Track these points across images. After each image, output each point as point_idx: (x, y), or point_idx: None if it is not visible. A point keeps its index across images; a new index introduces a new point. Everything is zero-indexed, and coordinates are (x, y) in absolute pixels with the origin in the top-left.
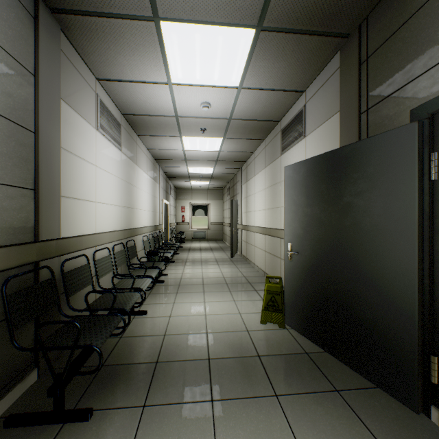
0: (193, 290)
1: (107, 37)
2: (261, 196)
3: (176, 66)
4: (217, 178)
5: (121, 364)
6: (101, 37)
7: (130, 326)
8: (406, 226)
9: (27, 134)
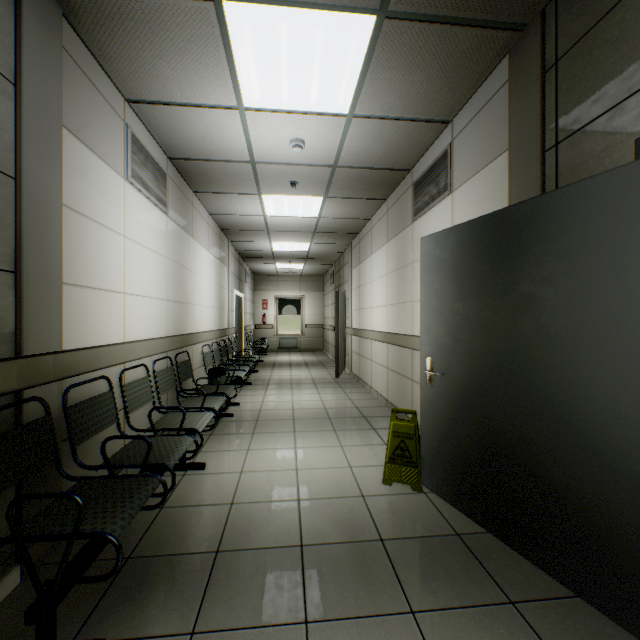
0: (278, 429)
1: (138, 28)
2: (382, 285)
3: (250, 78)
4: (315, 258)
5: (160, 555)
6: (129, 28)
7: (178, 489)
8: (630, 331)
9: (1, 179)
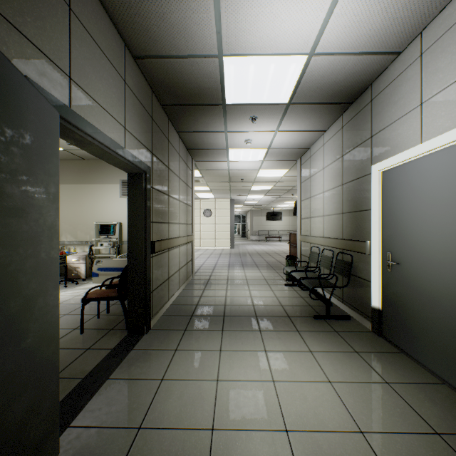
0: None
1: None
2: None
3: None
4: None
5: None
6: None
7: None
8: (55, 235)
9: None
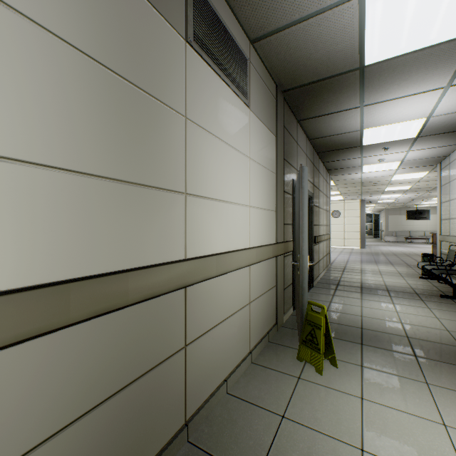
0: None
1: None
2: None
3: None
4: None
5: None
6: None
7: None
8: None
9: None
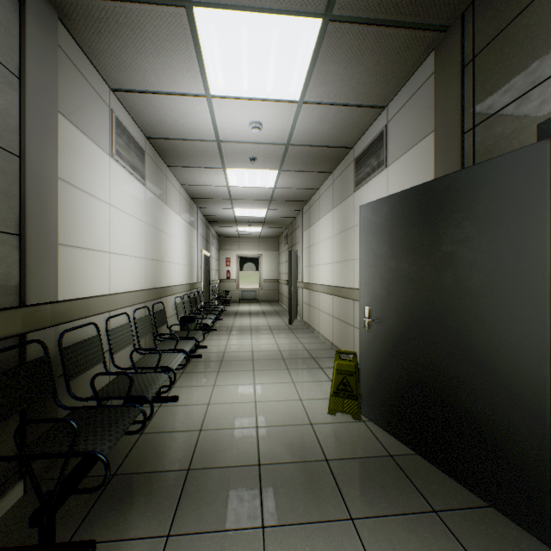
0: (239, 368)
1: (122, 29)
2: (328, 245)
3: (216, 71)
4: (272, 222)
5: (140, 473)
6: (114, 29)
7: (155, 418)
8: (532, 284)
9: (8, 158)
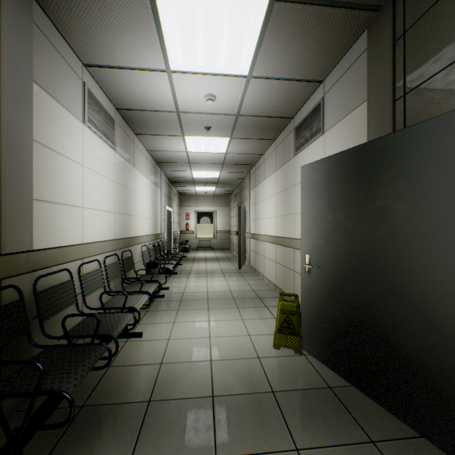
0: (196, 306)
1: (91, 8)
2: (272, 202)
3: (175, 48)
4: (224, 183)
5: (106, 404)
6: (84, 8)
7: (122, 352)
8: None
9: None
